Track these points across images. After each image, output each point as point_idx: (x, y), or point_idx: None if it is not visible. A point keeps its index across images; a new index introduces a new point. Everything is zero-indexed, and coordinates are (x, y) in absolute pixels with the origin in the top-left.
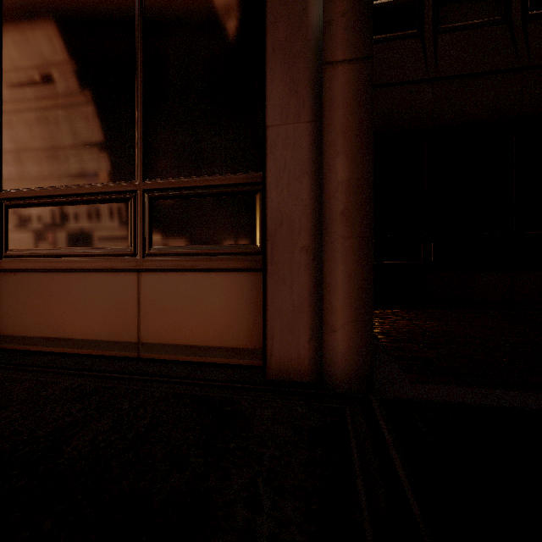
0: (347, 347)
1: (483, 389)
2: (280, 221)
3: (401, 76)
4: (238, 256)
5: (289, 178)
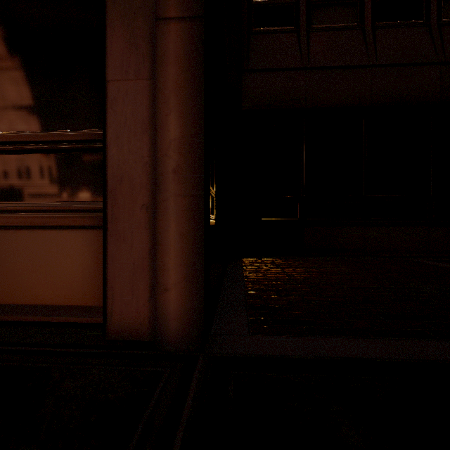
0: (179, 306)
1: (310, 337)
2: (121, 178)
3: (281, 63)
4: (90, 213)
5: (129, 134)
